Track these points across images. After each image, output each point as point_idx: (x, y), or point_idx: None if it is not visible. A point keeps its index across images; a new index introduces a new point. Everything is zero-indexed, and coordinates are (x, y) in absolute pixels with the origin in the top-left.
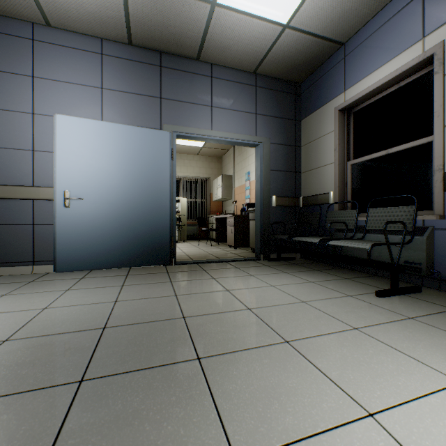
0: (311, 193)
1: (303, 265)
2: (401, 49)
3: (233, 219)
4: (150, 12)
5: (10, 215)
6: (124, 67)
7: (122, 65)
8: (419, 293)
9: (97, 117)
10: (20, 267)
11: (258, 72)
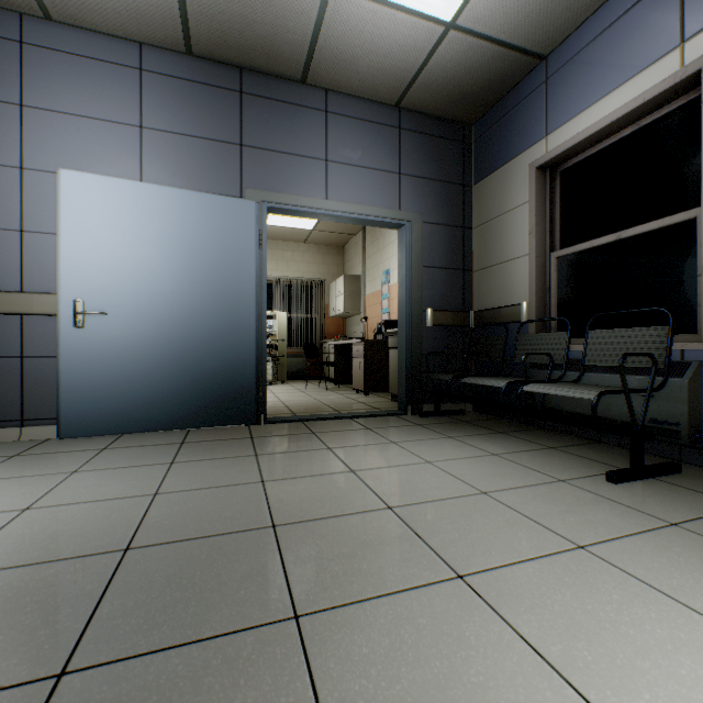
0: (489, 304)
1: (478, 424)
2: (642, 63)
3: (361, 347)
4: None
5: None
6: (179, 93)
7: (175, 88)
8: (678, 475)
9: (133, 175)
10: None
11: (404, 105)
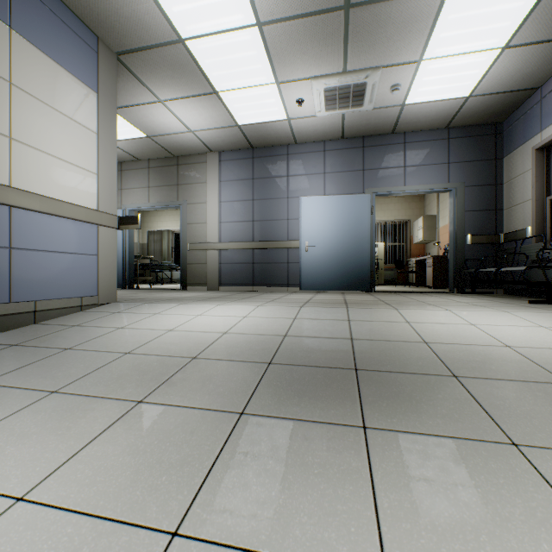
0: (512, 229)
1: (494, 296)
2: None
3: (431, 260)
4: (358, 121)
5: (277, 258)
6: (338, 155)
7: (336, 154)
8: None
9: (322, 193)
10: (282, 288)
11: (450, 126)
